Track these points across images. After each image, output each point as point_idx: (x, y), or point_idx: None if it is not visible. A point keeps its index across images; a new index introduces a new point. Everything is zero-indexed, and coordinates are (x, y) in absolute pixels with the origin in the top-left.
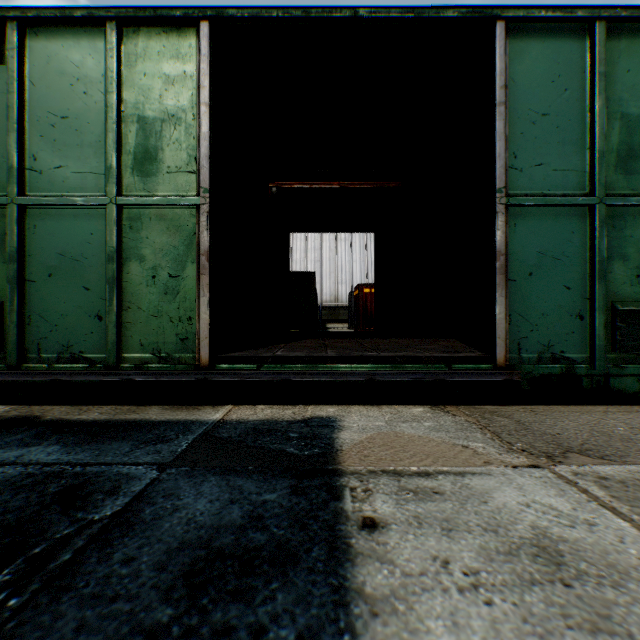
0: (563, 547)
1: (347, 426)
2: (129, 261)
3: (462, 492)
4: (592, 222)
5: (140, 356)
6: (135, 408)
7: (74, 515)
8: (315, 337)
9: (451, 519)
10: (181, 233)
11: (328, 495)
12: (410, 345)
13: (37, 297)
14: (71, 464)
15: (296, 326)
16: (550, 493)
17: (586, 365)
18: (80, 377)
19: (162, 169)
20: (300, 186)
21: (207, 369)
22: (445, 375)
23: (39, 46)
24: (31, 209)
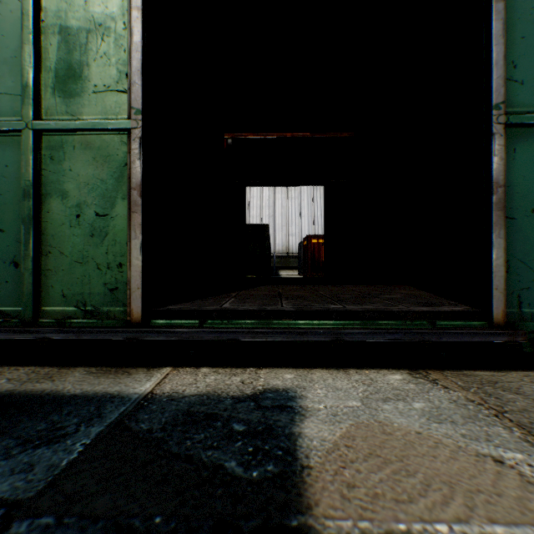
0: None
1: (311, 408)
2: (50, 197)
3: None
4: None
5: (62, 309)
6: (55, 371)
7: None
8: (269, 284)
9: None
10: (110, 164)
11: None
12: (371, 294)
13: None
14: None
15: (252, 272)
16: None
17: None
18: None
19: (88, 88)
20: (254, 137)
21: (139, 325)
22: (430, 335)
23: None
24: None
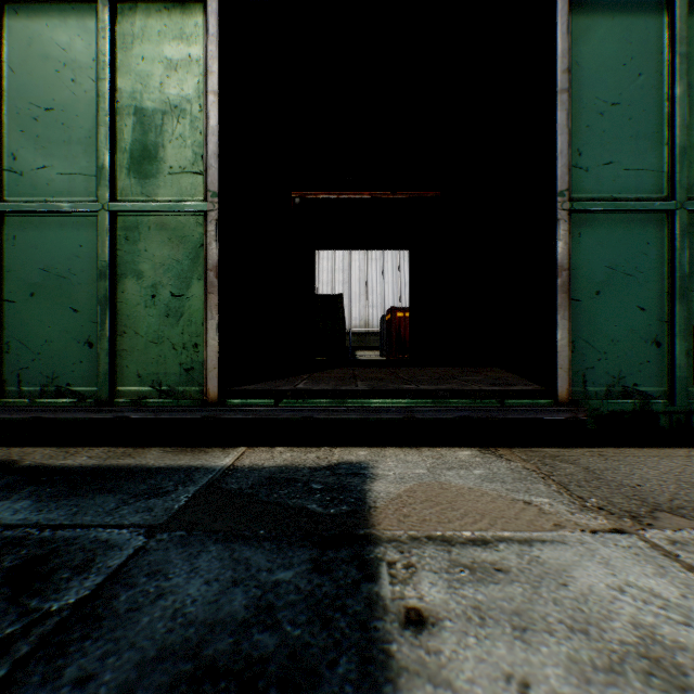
0: (683, 659)
1: (381, 474)
2: (125, 278)
3: (532, 569)
4: (671, 231)
5: (137, 389)
6: (131, 451)
7: (26, 603)
8: (343, 366)
9: (523, 611)
10: (185, 245)
11: (359, 573)
12: (452, 376)
13: (17, 320)
14: (39, 526)
15: (322, 354)
16: (646, 571)
17: (664, 400)
18: (66, 414)
19: (163, 170)
20: (326, 196)
21: (216, 405)
22: (497, 412)
23: (19, 26)
24: (10, 217)
